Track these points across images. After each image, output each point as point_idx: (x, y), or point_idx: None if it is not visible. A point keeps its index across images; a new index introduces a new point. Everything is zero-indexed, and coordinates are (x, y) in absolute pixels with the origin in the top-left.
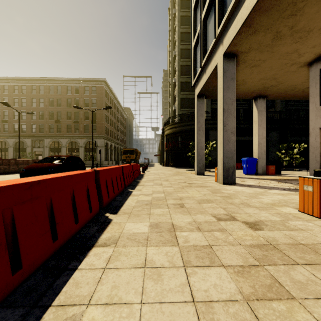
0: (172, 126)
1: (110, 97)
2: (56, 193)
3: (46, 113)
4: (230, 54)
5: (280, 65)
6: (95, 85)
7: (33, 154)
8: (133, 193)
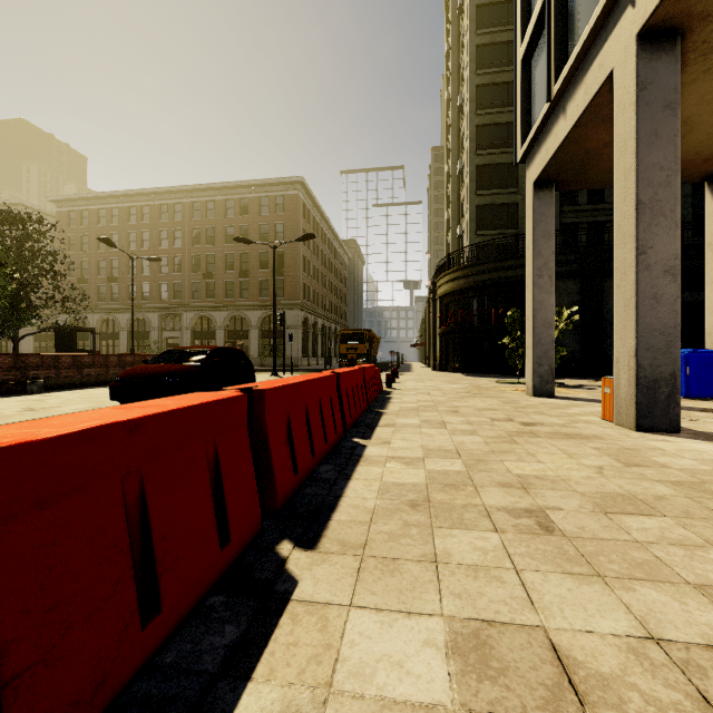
0: (457, 274)
1: (312, 217)
2: (29, 517)
3: (186, 259)
4: (661, 32)
5: None
6: (281, 192)
7: (162, 343)
8: (368, 454)
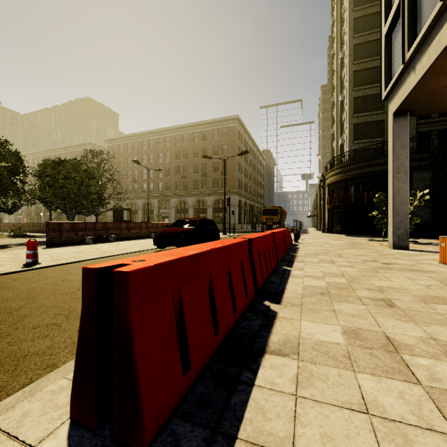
0: (340, 170)
1: (244, 138)
2: (215, 269)
3: (172, 168)
4: None
5: None
6: (225, 125)
7: (160, 216)
8: (293, 274)
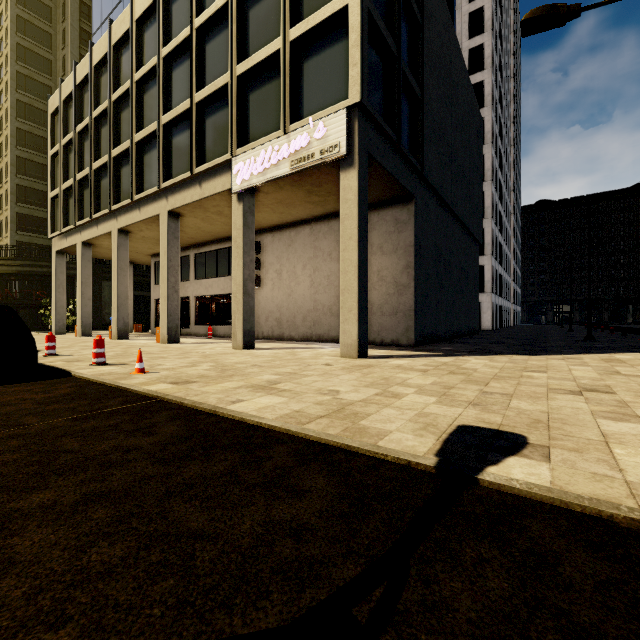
0: (2, 262)
1: None
2: None
3: None
4: (88, 243)
5: (131, 252)
6: None
7: None
8: None
